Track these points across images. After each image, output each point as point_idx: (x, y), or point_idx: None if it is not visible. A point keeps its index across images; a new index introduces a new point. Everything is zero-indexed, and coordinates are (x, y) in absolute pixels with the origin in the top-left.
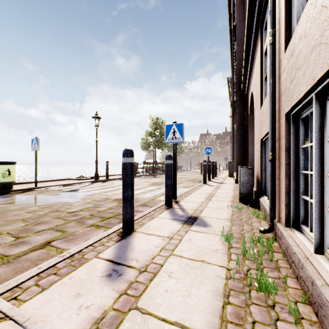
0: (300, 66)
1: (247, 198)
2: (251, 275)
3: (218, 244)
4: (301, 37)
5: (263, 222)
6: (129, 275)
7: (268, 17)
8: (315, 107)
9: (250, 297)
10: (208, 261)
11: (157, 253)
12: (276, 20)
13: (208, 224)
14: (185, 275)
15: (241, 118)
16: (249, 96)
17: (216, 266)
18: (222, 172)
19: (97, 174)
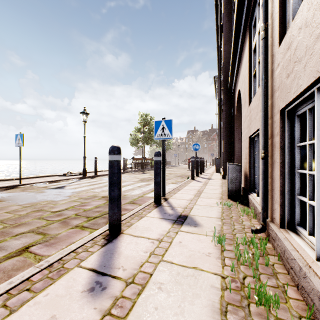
0: (300, 58)
1: (236, 195)
2: (250, 286)
3: (210, 246)
4: (301, 27)
5: (254, 221)
6: (114, 288)
7: (257, 13)
8: (317, 102)
9: (250, 313)
10: (201, 268)
11: (145, 259)
12: (269, 14)
13: (199, 224)
14: (177, 287)
15: (228, 115)
16: (235, 94)
17: (209, 273)
18: (209, 168)
19: (85, 170)
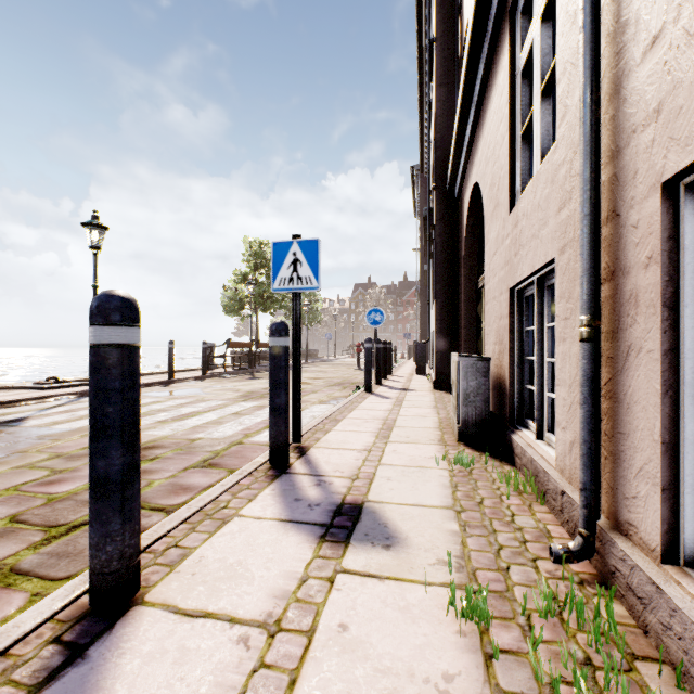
0: None
1: (477, 432)
2: None
3: (446, 640)
4: None
5: (542, 511)
6: None
7: None
8: None
9: None
10: None
11: None
12: None
13: (398, 536)
14: None
15: (447, 246)
16: (464, 198)
17: None
18: (402, 365)
19: None
